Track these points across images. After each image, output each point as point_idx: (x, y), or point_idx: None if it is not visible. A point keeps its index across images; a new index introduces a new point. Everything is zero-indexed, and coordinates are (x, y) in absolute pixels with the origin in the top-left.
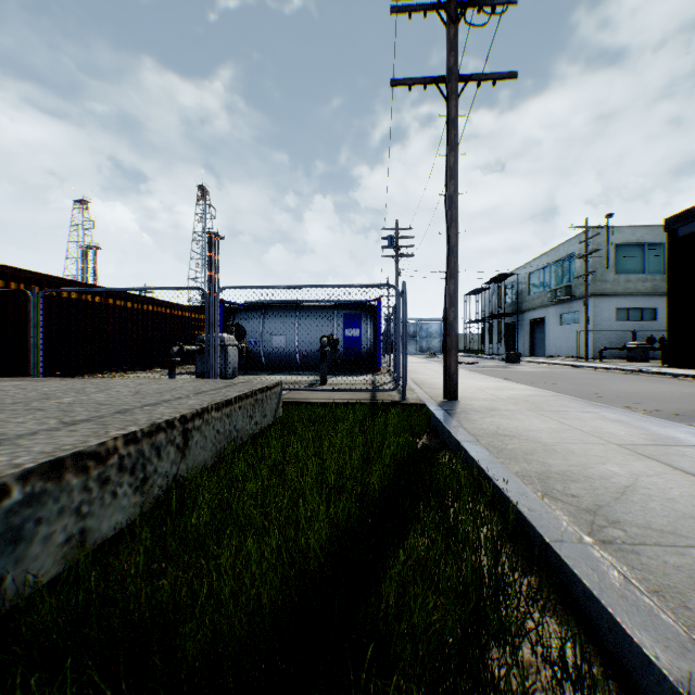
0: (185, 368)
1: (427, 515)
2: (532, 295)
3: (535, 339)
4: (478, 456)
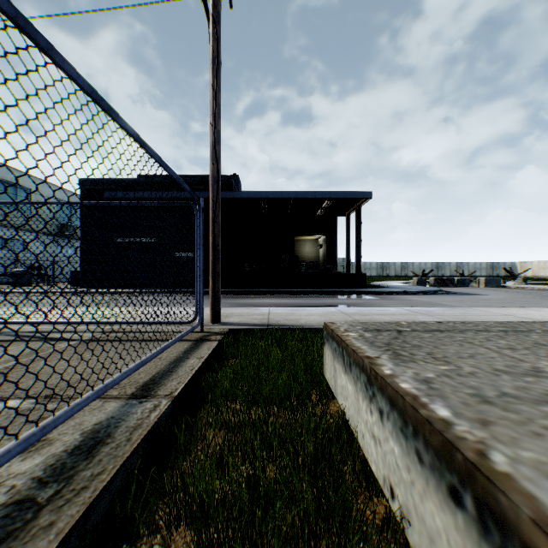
0: None
1: None
2: None
3: None
4: None
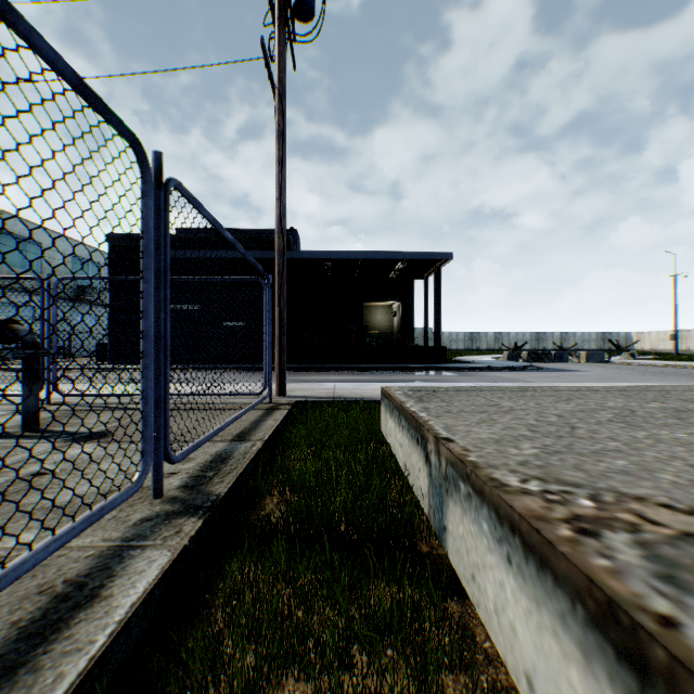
0: None
1: None
2: None
3: None
4: None
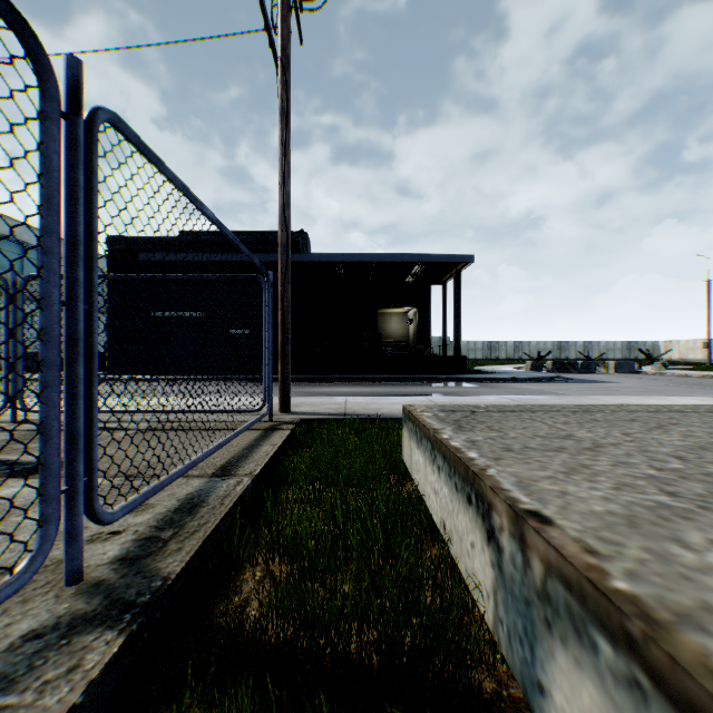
0: None
1: None
2: None
3: None
4: None
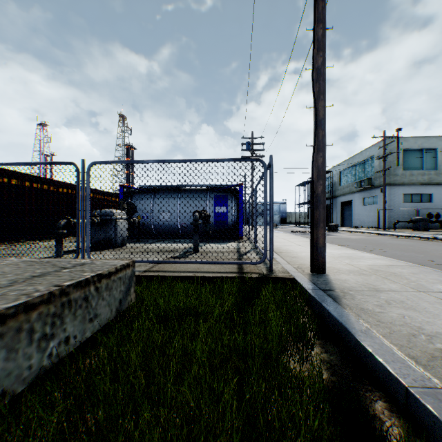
0: None
1: None
2: (343, 186)
3: (345, 215)
4: None
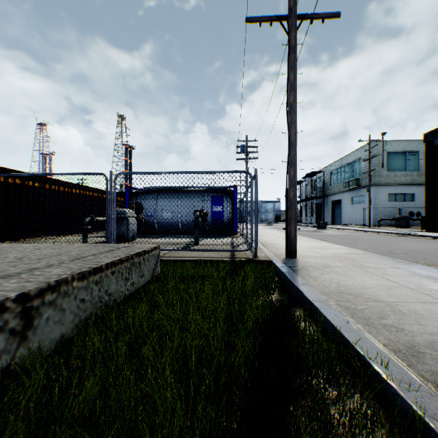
0: (103, 233)
1: (304, 418)
2: (333, 185)
3: (335, 213)
4: (335, 321)
